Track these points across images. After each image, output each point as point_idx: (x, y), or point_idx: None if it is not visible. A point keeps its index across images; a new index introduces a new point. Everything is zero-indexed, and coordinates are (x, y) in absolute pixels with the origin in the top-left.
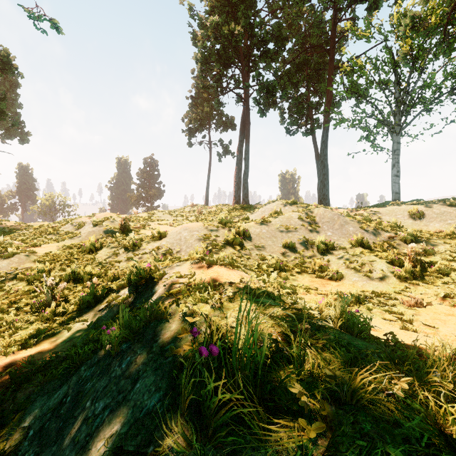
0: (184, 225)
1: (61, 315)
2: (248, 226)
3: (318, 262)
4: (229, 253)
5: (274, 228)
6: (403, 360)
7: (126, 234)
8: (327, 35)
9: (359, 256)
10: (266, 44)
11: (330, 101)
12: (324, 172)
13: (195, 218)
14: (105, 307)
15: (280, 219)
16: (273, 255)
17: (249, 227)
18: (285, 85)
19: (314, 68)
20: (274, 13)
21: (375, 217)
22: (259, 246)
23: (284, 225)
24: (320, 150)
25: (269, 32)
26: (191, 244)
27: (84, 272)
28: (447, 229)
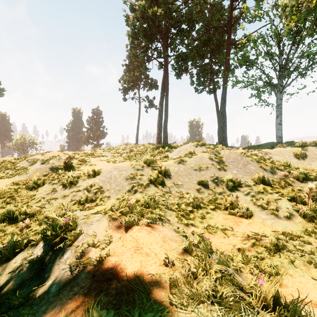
0: (115, 165)
1: None
2: (168, 165)
3: (229, 199)
4: (152, 191)
5: (189, 166)
6: None
7: (69, 170)
8: (225, 20)
9: (263, 194)
10: (181, 24)
11: (228, 68)
12: (223, 120)
13: (127, 154)
14: (17, 267)
15: (194, 159)
16: (191, 193)
17: (169, 166)
18: (194, 56)
19: (216, 44)
20: (186, 3)
21: (267, 157)
22: (178, 183)
23: (197, 164)
24: (221, 104)
25: (183, 15)
26: (119, 182)
27: (20, 211)
28: None
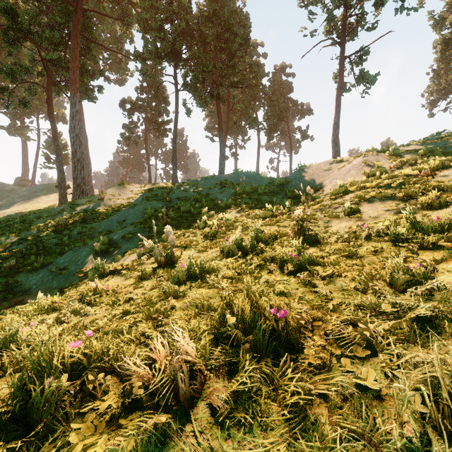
0: None
1: None
2: None
3: None
4: None
5: None
6: None
7: None
8: None
9: None
10: None
11: None
12: None
13: None
14: None
15: None
16: None
17: None
18: None
19: None
20: None
21: None
22: None
23: None
24: None
25: None
26: None
27: None
28: None
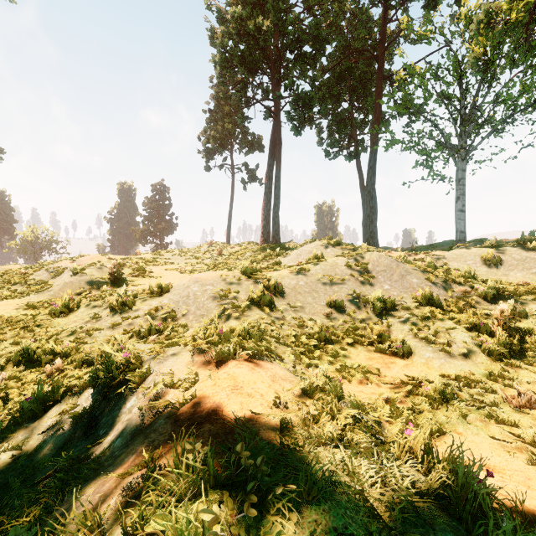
0: (195, 276)
1: None
2: (280, 276)
3: (377, 329)
4: (255, 317)
5: (315, 279)
6: None
7: (118, 286)
8: (374, 38)
9: (430, 321)
10: (302, 46)
11: (379, 118)
12: (372, 204)
13: (213, 261)
14: (53, 425)
15: (322, 267)
16: (316, 320)
17: (282, 278)
18: (324, 98)
19: (359, 78)
20: (311, 10)
21: (439, 263)
22: (296, 305)
23: (328, 275)
24: (367, 178)
25: (305, 30)
26: (202, 303)
27: (44, 348)
28: (532, 281)
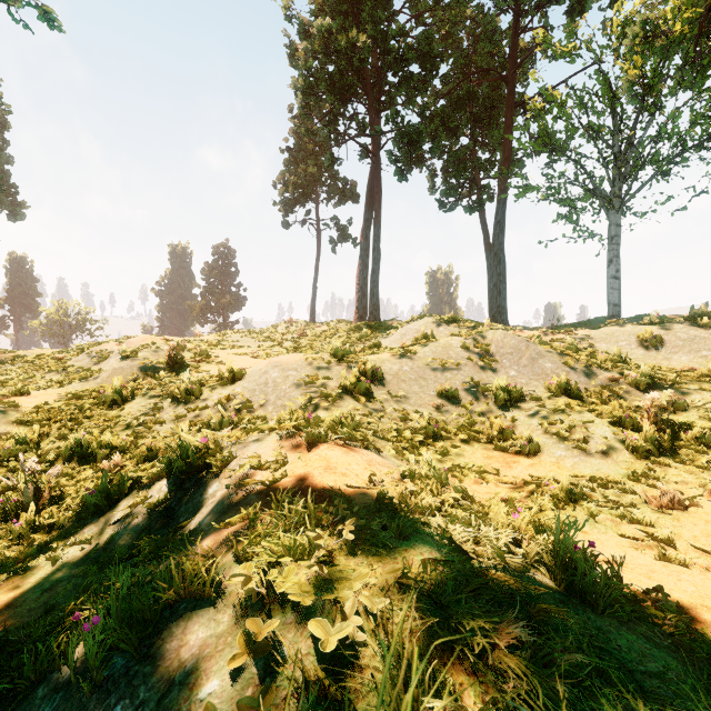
0: (274, 359)
1: (47, 529)
2: (379, 360)
3: (498, 423)
4: (349, 408)
5: (423, 363)
6: (706, 671)
7: (177, 373)
8: (503, 53)
9: (564, 413)
10: (408, 65)
11: (509, 158)
12: (499, 270)
13: (294, 343)
14: (124, 517)
15: (432, 349)
16: (423, 412)
17: (382, 362)
18: (437, 132)
19: (483, 106)
20: (420, 18)
21: (583, 345)
22: (399, 394)
23: (439, 359)
24: (494, 236)
25: (413, 46)
26: (284, 391)
27: (98, 443)
28: (701, 366)
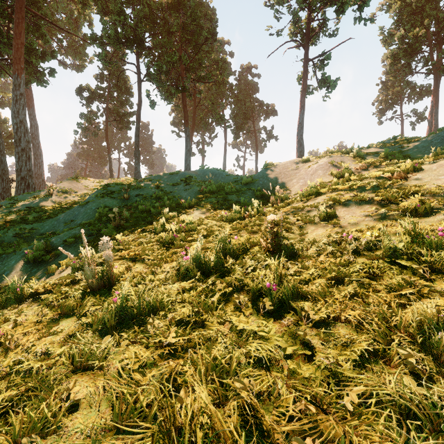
0: None
1: None
2: None
3: None
4: None
5: None
6: None
7: None
8: None
9: None
10: None
11: None
12: None
13: None
14: None
15: None
16: None
17: None
18: None
19: None
20: None
21: None
22: None
23: None
24: None
25: None
26: None
27: None
28: None
